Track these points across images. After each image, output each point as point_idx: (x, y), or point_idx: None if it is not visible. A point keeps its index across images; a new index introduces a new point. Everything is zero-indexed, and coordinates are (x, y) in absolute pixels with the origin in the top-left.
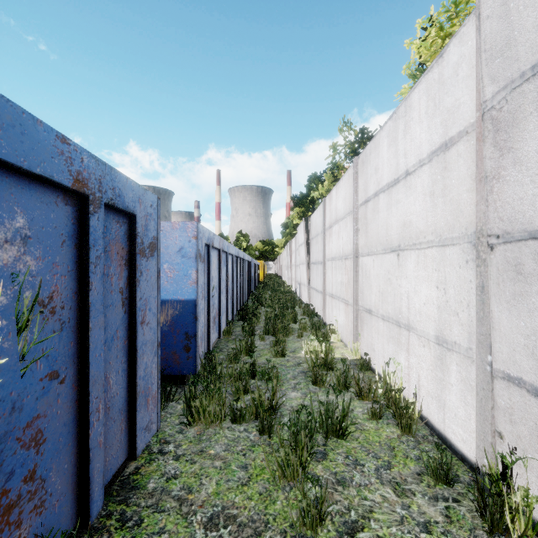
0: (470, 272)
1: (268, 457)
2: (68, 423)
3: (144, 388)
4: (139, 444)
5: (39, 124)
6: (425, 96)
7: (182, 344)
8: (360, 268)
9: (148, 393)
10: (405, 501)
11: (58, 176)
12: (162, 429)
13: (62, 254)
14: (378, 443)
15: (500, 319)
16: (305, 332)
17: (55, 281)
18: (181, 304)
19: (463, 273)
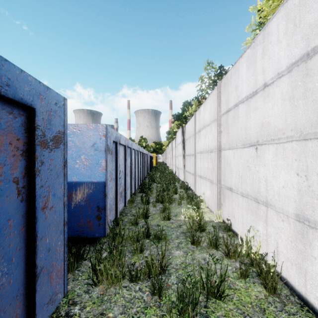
0: None
1: None
2: None
3: (46, 267)
4: None
5: None
6: (284, 20)
7: (95, 214)
8: (222, 158)
9: (52, 270)
10: None
11: None
12: (73, 288)
13: None
14: (250, 304)
15: None
16: (183, 201)
17: None
18: (94, 185)
19: None
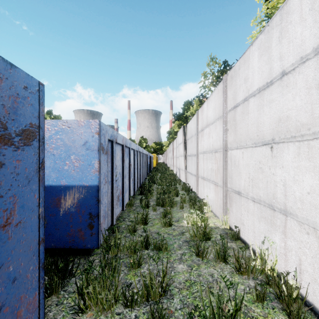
0: None
1: None
2: None
3: (9, 304)
4: None
5: None
6: None
7: (87, 222)
8: (229, 159)
9: (19, 305)
10: None
11: None
12: (55, 316)
13: None
14: None
15: None
16: (185, 204)
17: None
18: (86, 189)
19: None
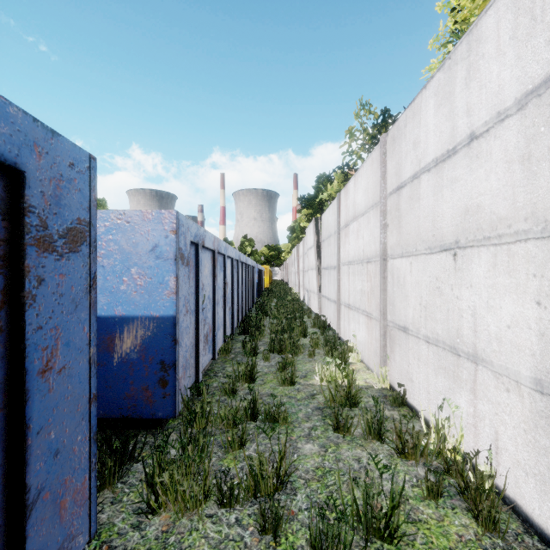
0: None
1: None
2: None
3: (50, 488)
4: None
5: None
6: (511, 12)
7: (157, 376)
8: (389, 273)
9: (62, 491)
10: None
11: None
12: (111, 519)
13: None
14: None
15: None
16: (317, 349)
17: None
18: (156, 322)
19: None
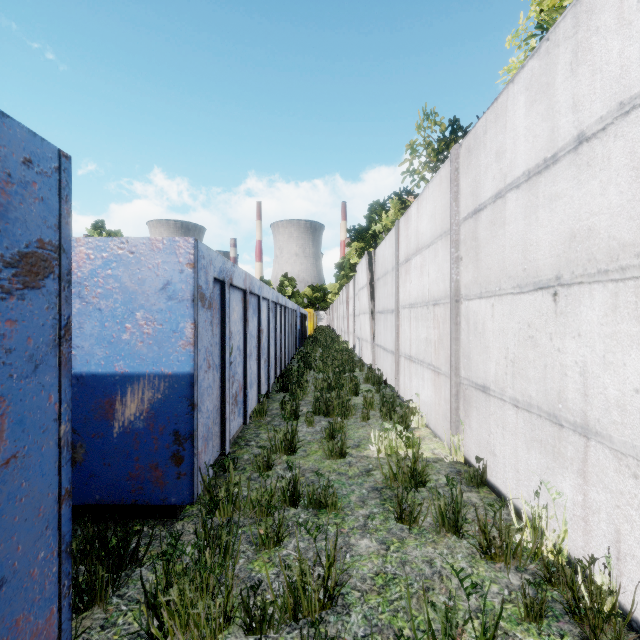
0: None
1: None
2: None
3: None
4: None
5: None
6: None
7: (169, 451)
8: (463, 319)
9: (11, 638)
10: None
11: None
12: None
13: None
14: None
15: None
16: (372, 410)
17: None
18: (167, 382)
19: None
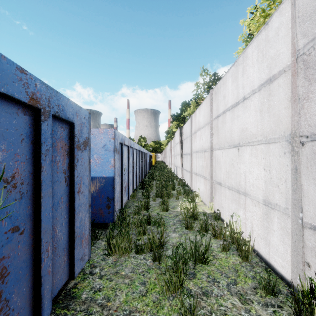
0: (287, 160)
1: (158, 277)
2: (26, 260)
3: (79, 234)
4: (76, 269)
5: (3, 58)
6: (256, 50)
7: (105, 204)
8: (213, 157)
9: (82, 237)
10: (247, 307)
11: (18, 94)
12: (92, 257)
13: (22, 147)
14: (227, 267)
15: (308, 190)
16: (180, 196)
17: (17, 165)
18: (105, 179)
19: (282, 160)
